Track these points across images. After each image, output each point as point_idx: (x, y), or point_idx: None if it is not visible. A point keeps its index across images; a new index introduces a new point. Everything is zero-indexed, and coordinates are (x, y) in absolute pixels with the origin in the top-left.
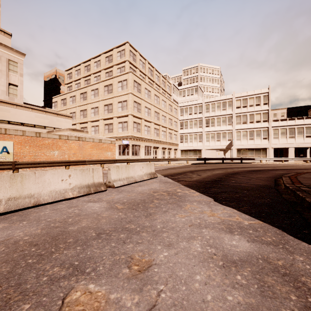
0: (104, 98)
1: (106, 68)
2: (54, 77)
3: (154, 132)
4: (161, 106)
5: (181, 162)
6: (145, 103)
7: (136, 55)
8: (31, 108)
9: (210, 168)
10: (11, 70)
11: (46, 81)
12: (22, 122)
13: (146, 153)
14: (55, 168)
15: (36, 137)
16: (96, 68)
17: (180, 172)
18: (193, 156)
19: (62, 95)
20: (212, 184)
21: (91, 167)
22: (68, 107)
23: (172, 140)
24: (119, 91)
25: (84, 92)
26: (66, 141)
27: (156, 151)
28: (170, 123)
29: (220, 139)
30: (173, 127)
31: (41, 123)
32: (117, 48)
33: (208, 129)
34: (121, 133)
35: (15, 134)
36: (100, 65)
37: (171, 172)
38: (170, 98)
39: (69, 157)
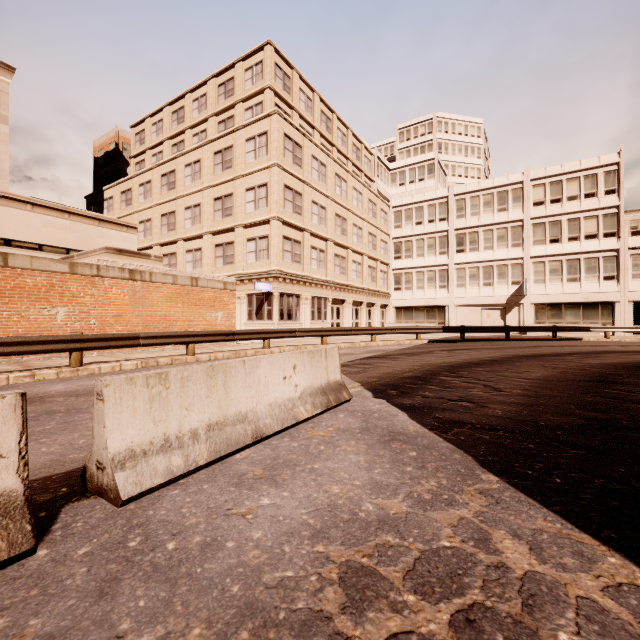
0: (214, 183)
1: (219, 111)
2: (113, 148)
3: (334, 264)
4: (350, 203)
5: (401, 335)
6: (311, 192)
7: (290, 76)
8: (30, 202)
9: (492, 355)
10: None
11: (98, 159)
12: (6, 238)
13: (314, 314)
14: (58, 355)
15: None
16: (197, 113)
17: (419, 373)
18: (425, 322)
19: (124, 182)
20: (634, 466)
21: (165, 351)
22: (136, 208)
23: (376, 285)
24: (248, 163)
25: (170, 171)
26: (94, 281)
27: (339, 310)
28: (371, 244)
29: (493, 280)
30: (378, 254)
31: (58, 240)
32: (246, 60)
33: (463, 259)
34: (253, 265)
35: None
36: (207, 105)
37: (391, 373)
38: (372, 187)
39: (103, 325)
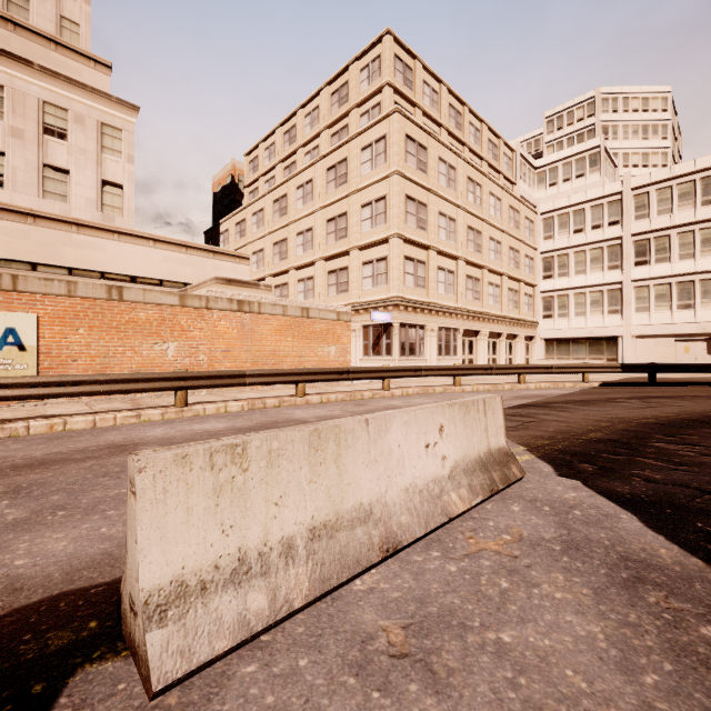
0: (327, 203)
1: (332, 122)
2: (230, 181)
3: (465, 287)
4: (485, 212)
5: (556, 375)
6: (438, 202)
7: (412, 68)
8: (152, 238)
9: None
10: (109, 149)
11: (216, 194)
12: (132, 275)
13: (441, 348)
14: (169, 393)
15: (109, 300)
16: (309, 129)
17: (613, 434)
18: (587, 358)
19: (238, 213)
20: None
21: (274, 391)
22: (249, 239)
23: (518, 312)
24: (364, 175)
25: (282, 196)
26: (203, 314)
27: (472, 343)
28: (513, 261)
29: (695, 301)
30: (521, 273)
31: (176, 275)
32: (361, 58)
33: (645, 273)
34: (369, 292)
35: (46, 291)
36: (319, 118)
37: (567, 432)
38: (513, 191)
39: (212, 361)
